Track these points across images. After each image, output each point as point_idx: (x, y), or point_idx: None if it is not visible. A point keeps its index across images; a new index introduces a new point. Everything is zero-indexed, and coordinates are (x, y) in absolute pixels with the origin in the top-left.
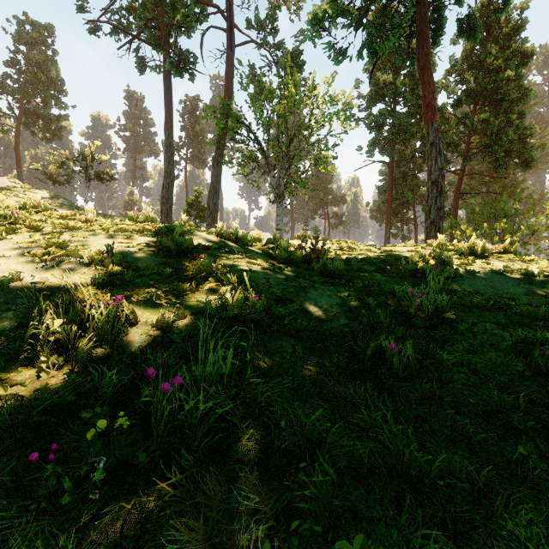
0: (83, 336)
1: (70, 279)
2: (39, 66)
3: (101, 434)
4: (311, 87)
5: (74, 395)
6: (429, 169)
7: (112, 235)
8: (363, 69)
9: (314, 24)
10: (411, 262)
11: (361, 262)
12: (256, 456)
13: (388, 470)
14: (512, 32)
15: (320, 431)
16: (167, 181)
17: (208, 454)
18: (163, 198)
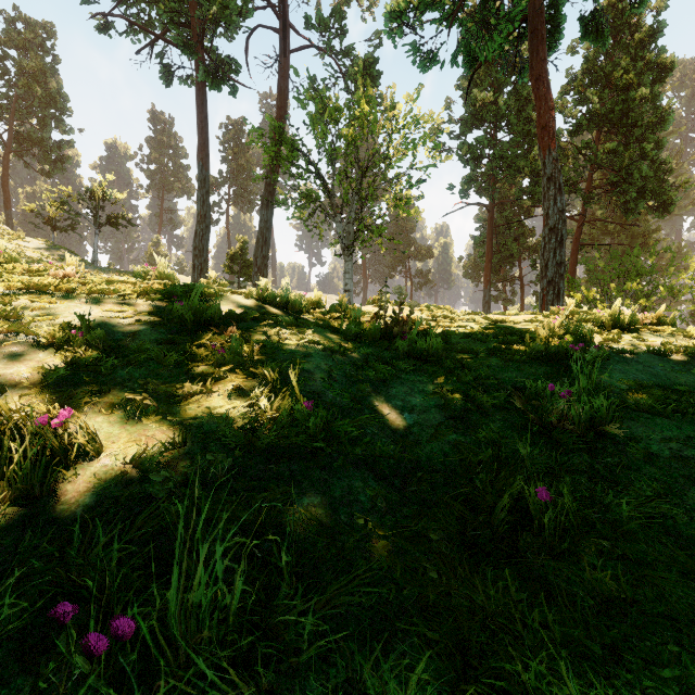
0: None
1: (10, 370)
2: (35, 77)
3: None
4: (390, 106)
5: None
6: (545, 211)
7: (99, 299)
8: (455, 86)
9: (394, 17)
10: (538, 338)
11: (464, 337)
12: None
13: None
14: (646, 38)
15: None
16: (201, 227)
17: None
18: (195, 249)
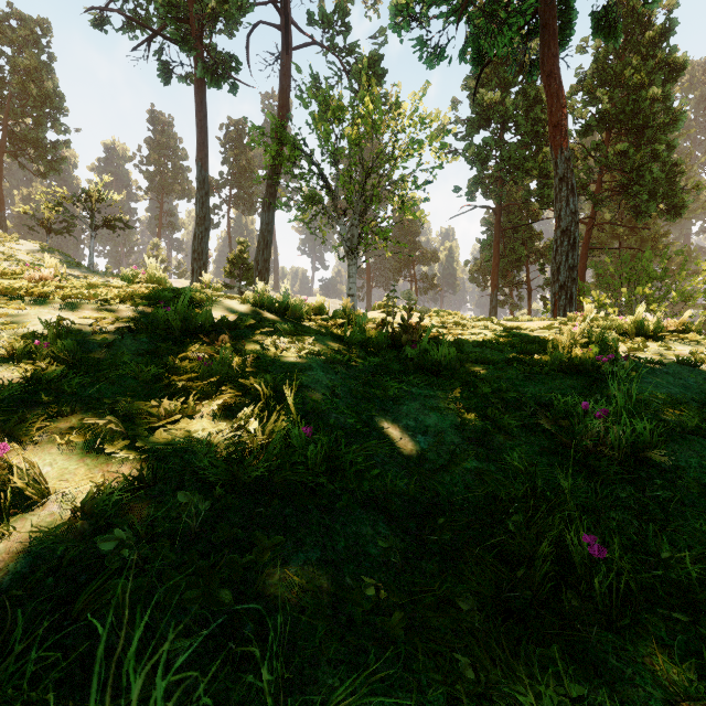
0: None
1: None
2: (30, 75)
3: None
4: (395, 105)
5: None
6: (557, 213)
7: (77, 305)
8: (461, 86)
9: (400, 10)
10: (560, 348)
11: (478, 346)
12: None
13: None
14: (658, 37)
15: None
16: (200, 229)
17: None
18: (194, 252)
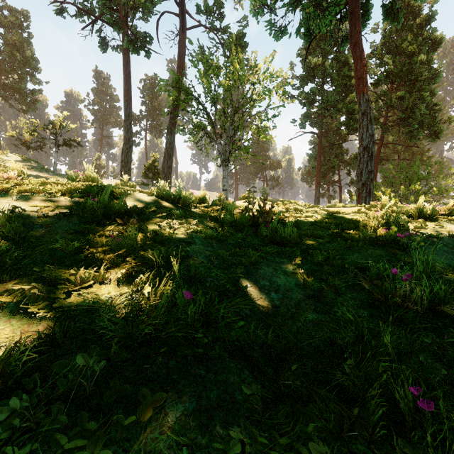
0: None
1: None
2: (16, 46)
3: None
4: (253, 66)
5: None
6: (360, 136)
7: (30, 197)
8: (296, 54)
9: (257, 1)
10: (370, 227)
11: (311, 225)
12: None
13: None
14: (424, 22)
15: None
16: (126, 147)
17: None
18: (122, 162)
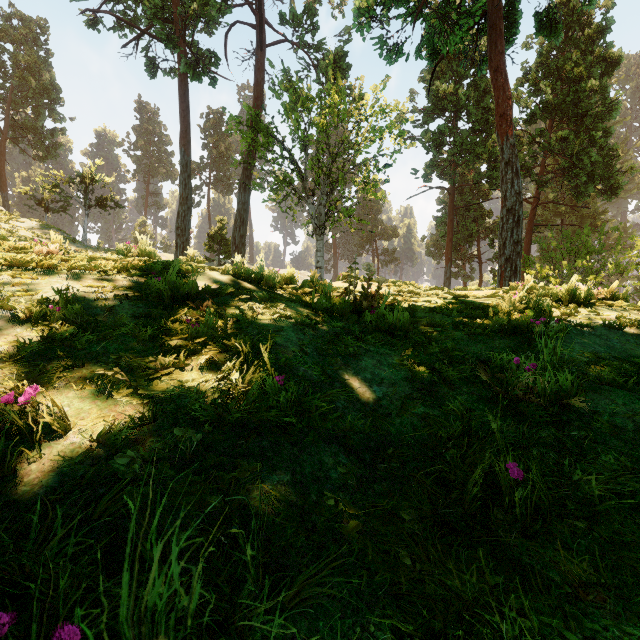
0: None
1: None
2: (30, 69)
3: None
4: (358, 97)
5: None
6: (503, 194)
7: (80, 275)
8: (419, 78)
9: (362, 12)
10: (500, 313)
11: (429, 311)
12: None
13: None
14: (596, 34)
15: None
16: (183, 208)
17: None
18: (178, 229)
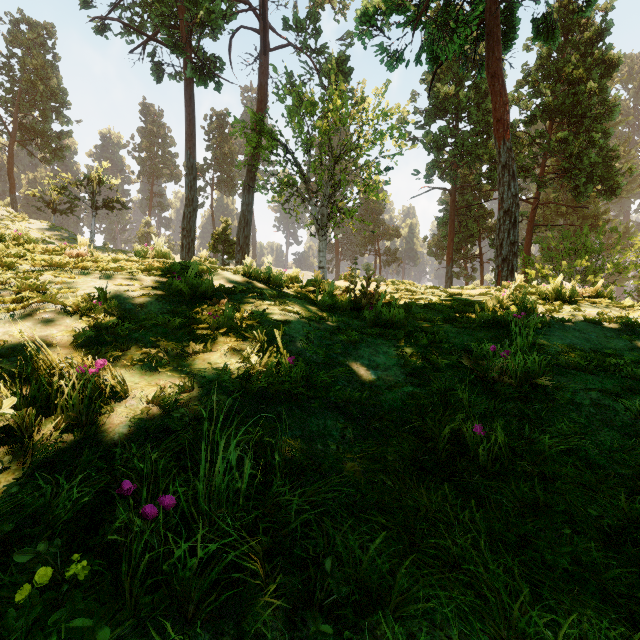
0: (49, 417)
1: (45, 333)
2: (37, 73)
3: (48, 584)
4: (360, 100)
5: (17, 515)
6: (500, 196)
7: (110, 275)
8: (420, 80)
9: (364, 21)
10: (487, 308)
11: (424, 308)
12: (286, 619)
13: (488, 637)
14: (595, 36)
15: (383, 570)
16: (189, 210)
17: (211, 617)
18: (184, 230)
